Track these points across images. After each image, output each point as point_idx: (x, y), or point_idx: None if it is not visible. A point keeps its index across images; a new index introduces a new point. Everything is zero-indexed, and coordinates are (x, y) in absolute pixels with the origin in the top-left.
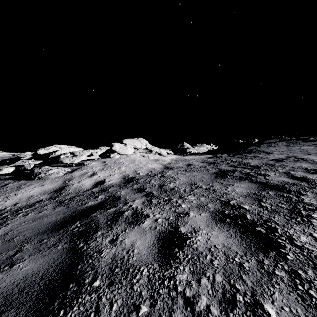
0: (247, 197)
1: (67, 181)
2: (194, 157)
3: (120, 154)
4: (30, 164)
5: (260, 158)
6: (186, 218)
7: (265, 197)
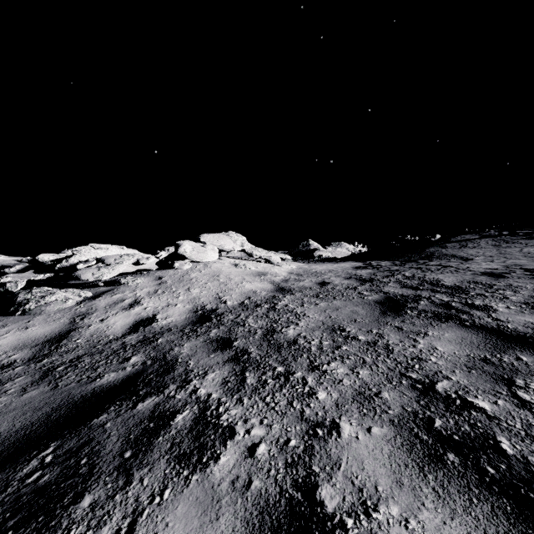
0: (474, 371)
1: (78, 317)
2: (331, 267)
3: (193, 262)
4: (17, 281)
5: (455, 269)
6: (333, 445)
7: (518, 373)
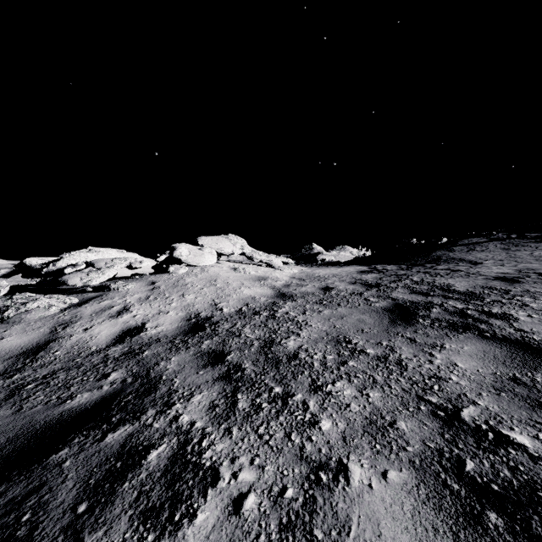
0: (504, 393)
1: (60, 326)
2: (335, 271)
3: (189, 266)
4: None
5: (466, 274)
6: (340, 497)
7: None
